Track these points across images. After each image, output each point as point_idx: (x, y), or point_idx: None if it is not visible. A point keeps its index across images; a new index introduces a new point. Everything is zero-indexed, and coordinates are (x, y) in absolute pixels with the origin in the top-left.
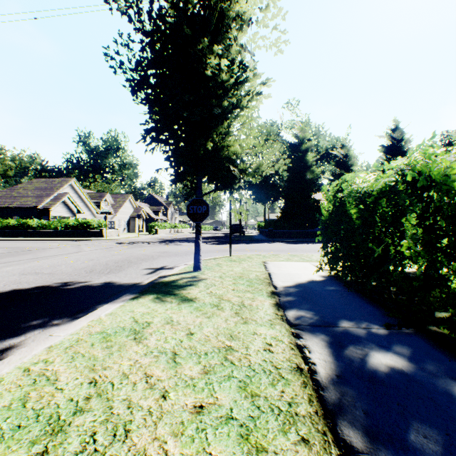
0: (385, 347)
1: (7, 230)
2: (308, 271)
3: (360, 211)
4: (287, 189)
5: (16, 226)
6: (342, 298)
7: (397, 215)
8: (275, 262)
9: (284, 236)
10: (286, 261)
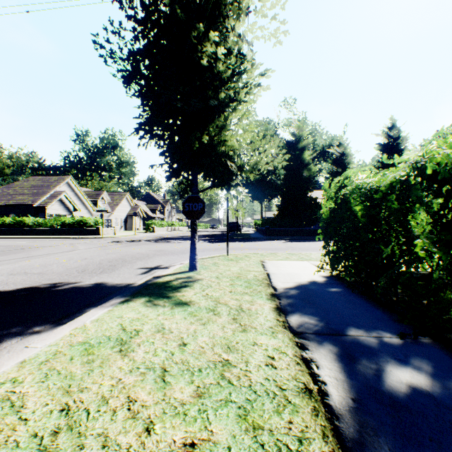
0: (402, 360)
1: (3, 228)
2: (308, 271)
3: (366, 208)
4: (284, 187)
5: (11, 224)
6: (346, 301)
7: (403, 213)
8: (273, 261)
9: (281, 234)
10: (285, 260)
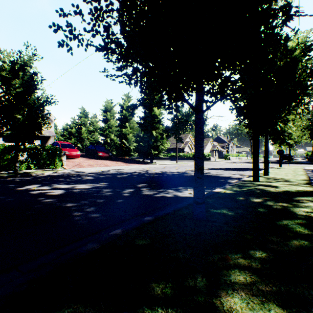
0: None
1: (172, 157)
2: None
3: None
4: None
5: (174, 155)
6: None
7: None
8: (308, 167)
9: None
10: None
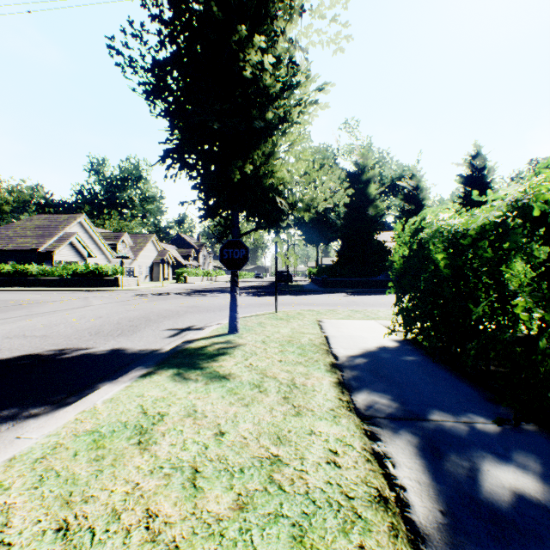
0: (502, 456)
1: (0, 278)
2: (375, 333)
3: (451, 257)
4: (345, 228)
5: (11, 273)
6: (426, 373)
7: (495, 262)
8: (332, 320)
9: (341, 286)
10: (347, 319)
